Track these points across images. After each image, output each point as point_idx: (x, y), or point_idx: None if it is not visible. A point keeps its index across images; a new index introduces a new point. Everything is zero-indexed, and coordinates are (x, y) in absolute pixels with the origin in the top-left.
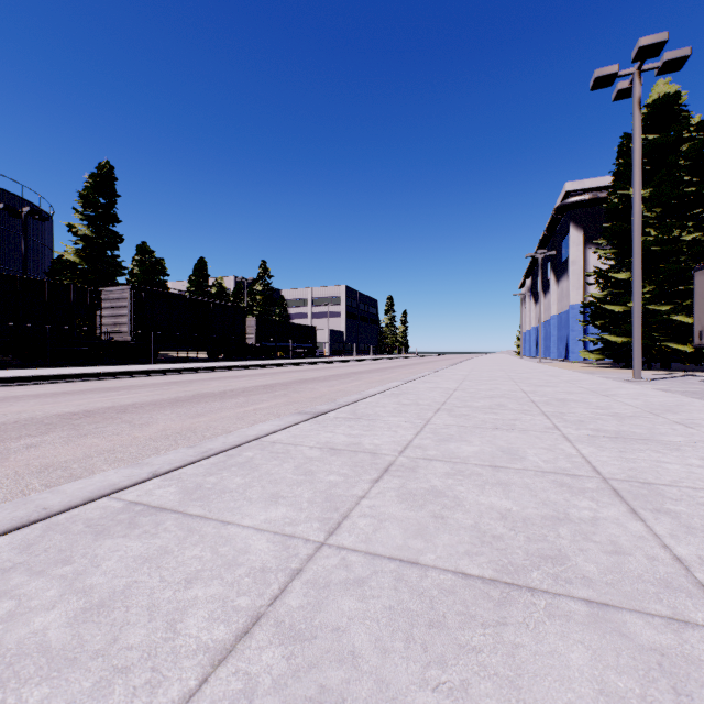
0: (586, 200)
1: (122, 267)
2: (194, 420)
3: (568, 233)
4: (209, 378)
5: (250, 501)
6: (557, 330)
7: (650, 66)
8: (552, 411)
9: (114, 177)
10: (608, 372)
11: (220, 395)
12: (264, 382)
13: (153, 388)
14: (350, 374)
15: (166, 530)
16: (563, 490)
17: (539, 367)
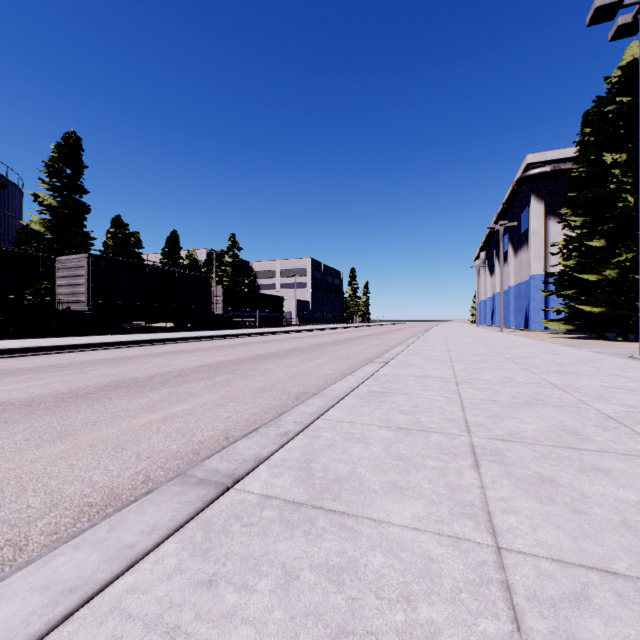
0: (548, 172)
1: (90, 238)
2: (33, 454)
3: (527, 206)
4: (156, 353)
5: None
6: (515, 300)
7: None
8: None
9: (81, 148)
10: (590, 344)
11: (142, 383)
12: (214, 359)
13: (71, 370)
14: (314, 347)
15: None
16: None
17: (514, 339)
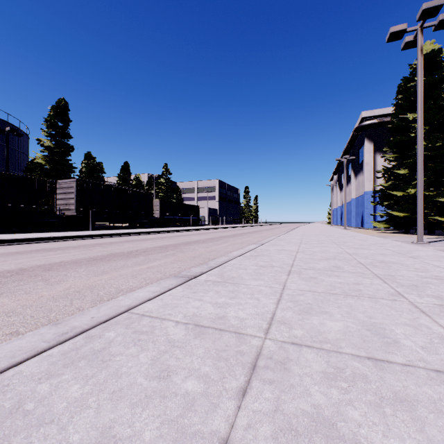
0: (376, 123)
1: (73, 167)
2: (97, 278)
3: (363, 145)
4: (125, 241)
5: None
6: (355, 208)
7: (429, 24)
8: (383, 274)
9: (68, 109)
10: (395, 236)
11: (127, 254)
12: (161, 243)
13: (82, 249)
14: (220, 237)
15: None
16: None
17: (348, 233)
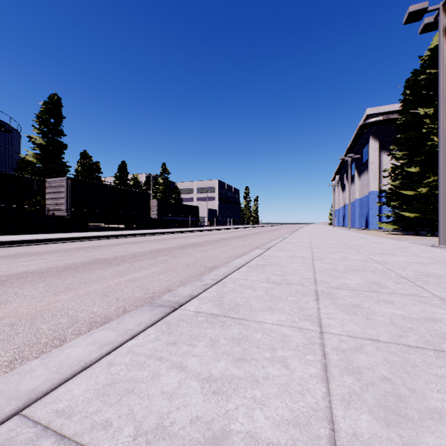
0: (381, 120)
1: (67, 166)
2: (54, 298)
3: (367, 143)
4: (115, 244)
5: None
6: (359, 209)
7: None
8: None
9: (61, 105)
10: (407, 238)
11: (110, 261)
12: (154, 247)
13: (61, 254)
14: (220, 240)
15: None
16: None
17: (356, 235)
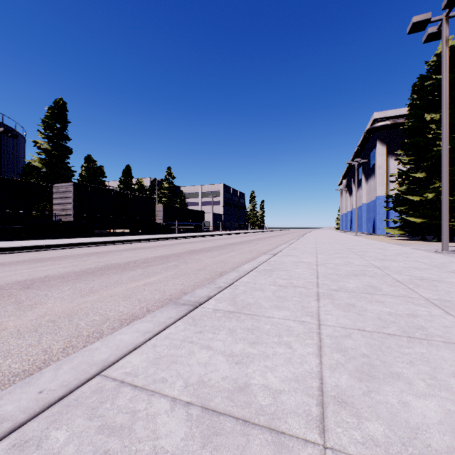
0: (388, 125)
1: (72, 171)
2: (82, 300)
3: (374, 148)
4: (123, 249)
5: None
6: (366, 213)
7: None
8: (436, 299)
9: (66, 109)
10: (413, 244)
11: (123, 266)
12: (163, 252)
13: (75, 259)
14: (227, 245)
15: None
16: None
17: (362, 240)
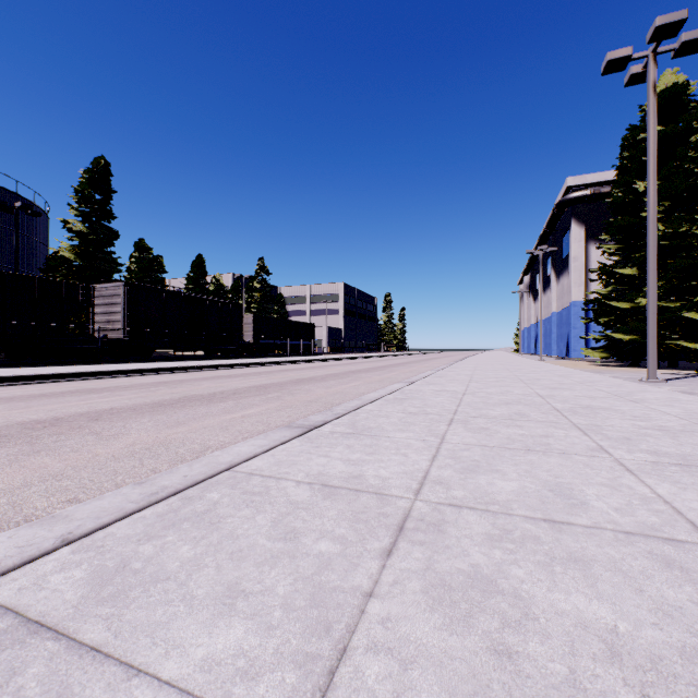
0: (588, 195)
1: (118, 264)
2: (171, 431)
3: (569, 229)
4: (201, 378)
5: (190, 603)
6: (557, 327)
7: (666, 48)
8: (585, 424)
9: (110, 173)
10: (616, 371)
11: (208, 398)
12: (258, 382)
13: (139, 390)
14: (348, 373)
15: (17, 696)
16: (676, 575)
17: (544, 366)
